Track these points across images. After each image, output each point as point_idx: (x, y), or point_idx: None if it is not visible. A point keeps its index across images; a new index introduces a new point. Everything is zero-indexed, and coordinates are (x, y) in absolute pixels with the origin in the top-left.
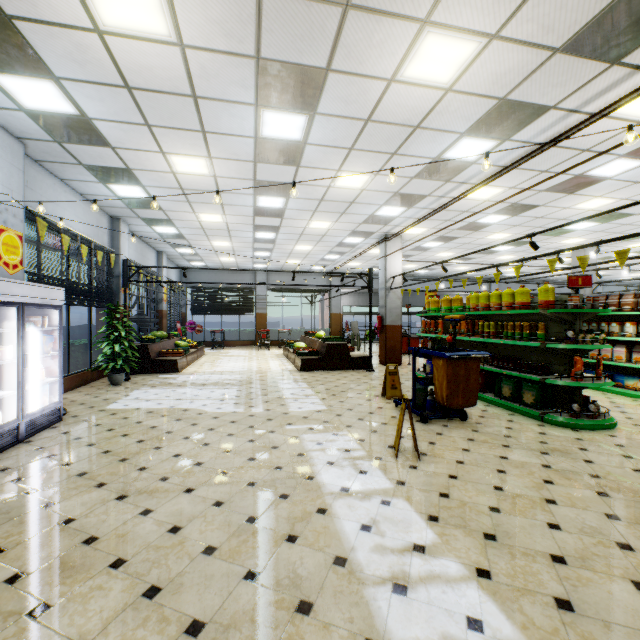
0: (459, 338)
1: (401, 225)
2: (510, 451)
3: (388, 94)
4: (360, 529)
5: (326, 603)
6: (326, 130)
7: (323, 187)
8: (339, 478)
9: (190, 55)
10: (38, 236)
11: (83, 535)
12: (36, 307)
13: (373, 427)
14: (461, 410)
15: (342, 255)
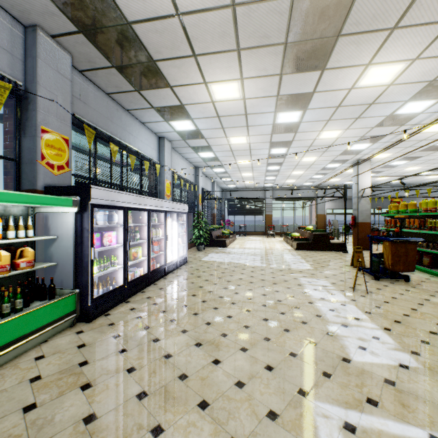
0: (412, 231)
1: (369, 153)
2: (434, 298)
3: (350, 94)
4: (328, 310)
5: (312, 323)
6: (313, 115)
7: (311, 140)
8: (319, 294)
9: (247, 101)
10: (172, 181)
11: (218, 295)
12: (181, 213)
13: (341, 279)
14: (405, 275)
15: (325, 175)
